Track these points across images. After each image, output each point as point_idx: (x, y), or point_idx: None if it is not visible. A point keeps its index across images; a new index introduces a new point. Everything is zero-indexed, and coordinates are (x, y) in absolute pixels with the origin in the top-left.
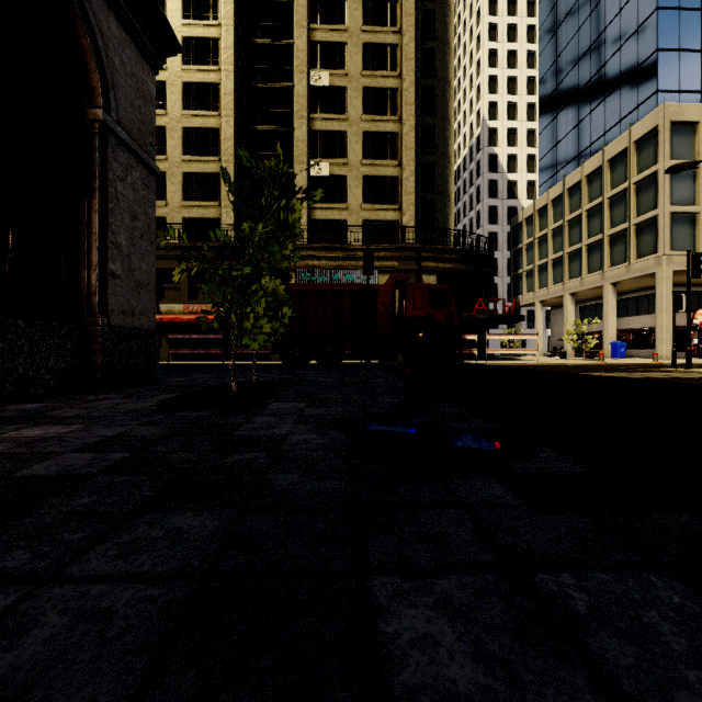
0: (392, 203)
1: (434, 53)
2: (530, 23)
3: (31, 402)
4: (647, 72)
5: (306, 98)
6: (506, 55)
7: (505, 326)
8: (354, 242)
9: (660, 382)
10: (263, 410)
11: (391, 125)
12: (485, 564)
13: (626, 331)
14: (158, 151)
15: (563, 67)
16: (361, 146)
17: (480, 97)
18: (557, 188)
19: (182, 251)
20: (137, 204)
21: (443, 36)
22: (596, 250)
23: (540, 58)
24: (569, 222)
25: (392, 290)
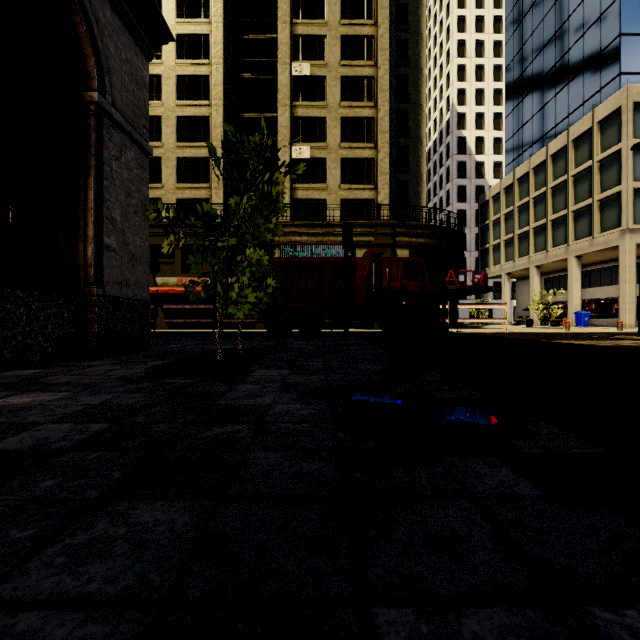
0: (368, 183)
1: (407, 43)
2: (496, 15)
3: (29, 368)
4: (610, 56)
5: (289, 87)
6: (473, 45)
7: (472, 297)
8: (333, 219)
9: (634, 350)
10: (247, 378)
11: (367, 111)
12: (519, 590)
13: (589, 301)
14: (155, 139)
15: (528, 54)
16: (339, 130)
17: (450, 84)
18: (523, 167)
19: (170, 223)
20: (131, 182)
21: (416, 28)
22: (560, 225)
23: (506, 47)
24: (535, 199)
25: (369, 262)
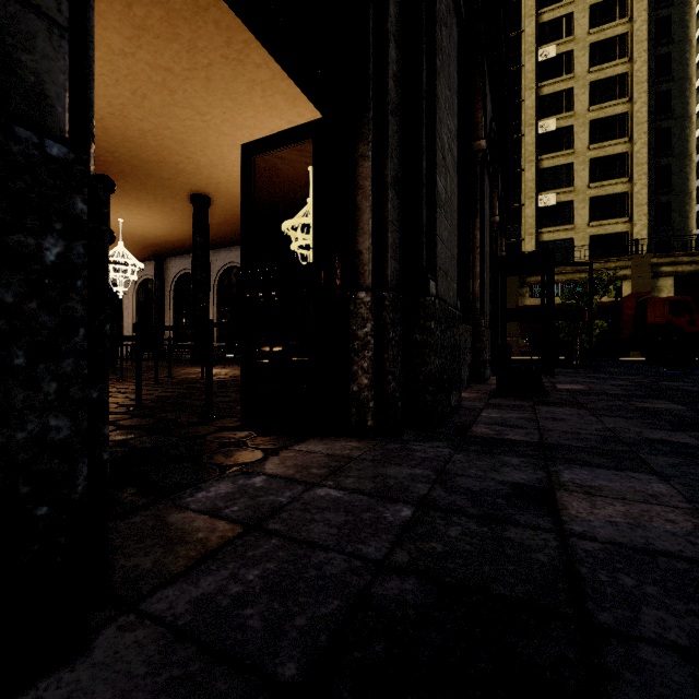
0: (620, 216)
1: (670, 56)
2: None
3: None
4: None
5: (535, 145)
6: None
7: None
8: (584, 259)
9: None
10: (605, 370)
11: (619, 147)
12: None
13: None
14: None
15: None
16: (587, 172)
17: None
18: None
19: None
20: None
21: (681, 36)
22: None
23: None
24: None
25: (634, 304)
